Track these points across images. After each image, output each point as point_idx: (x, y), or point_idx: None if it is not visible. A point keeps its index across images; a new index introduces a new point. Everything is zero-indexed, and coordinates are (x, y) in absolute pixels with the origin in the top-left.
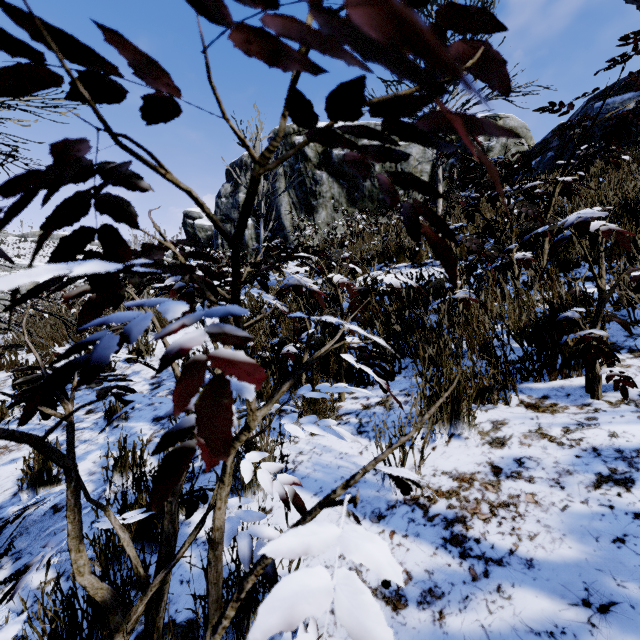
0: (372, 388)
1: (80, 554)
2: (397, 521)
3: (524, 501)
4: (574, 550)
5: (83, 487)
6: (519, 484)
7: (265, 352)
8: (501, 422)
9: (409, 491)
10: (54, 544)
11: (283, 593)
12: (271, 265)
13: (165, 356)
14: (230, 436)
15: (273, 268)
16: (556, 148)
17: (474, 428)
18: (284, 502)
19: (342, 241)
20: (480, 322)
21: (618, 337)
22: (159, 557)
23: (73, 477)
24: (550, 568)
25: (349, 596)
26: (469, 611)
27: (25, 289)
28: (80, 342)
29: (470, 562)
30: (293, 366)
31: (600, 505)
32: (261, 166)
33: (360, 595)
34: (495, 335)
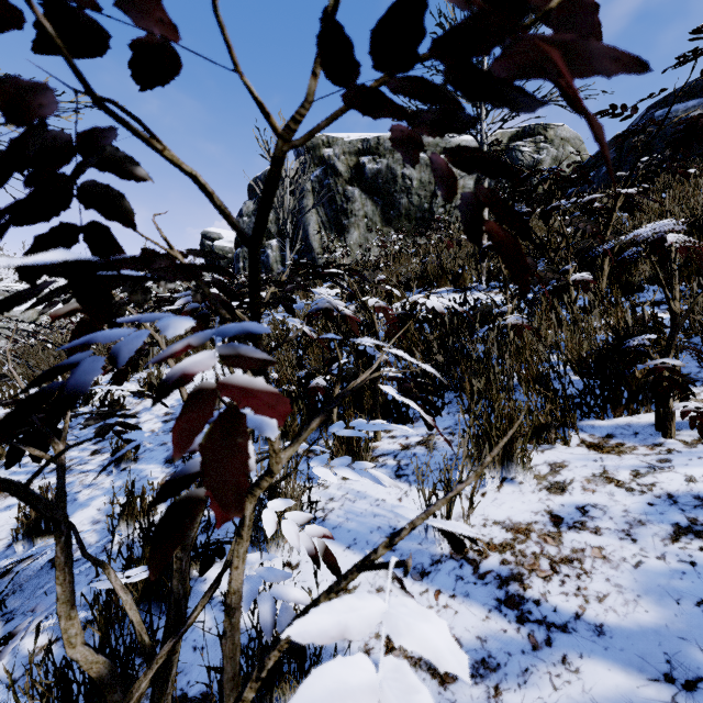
0: (413, 426)
1: (71, 622)
2: (443, 579)
3: (590, 556)
4: (651, 614)
5: (79, 541)
6: (583, 536)
7: (291, 385)
8: (560, 464)
9: (462, 547)
10: (43, 608)
11: (313, 692)
12: (298, 284)
13: (164, 383)
14: (245, 485)
15: (300, 288)
16: (612, 161)
17: (529, 471)
18: (313, 558)
19: (376, 264)
20: (532, 352)
21: (690, 368)
22: (167, 623)
23: (63, 530)
24: (624, 636)
25: (400, 696)
26: (530, 687)
27: (27, 317)
28: (56, 365)
29: (529, 628)
30: (323, 401)
31: (680, 561)
32: (285, 141)
33: (414, 694)
34: (550, 366)
